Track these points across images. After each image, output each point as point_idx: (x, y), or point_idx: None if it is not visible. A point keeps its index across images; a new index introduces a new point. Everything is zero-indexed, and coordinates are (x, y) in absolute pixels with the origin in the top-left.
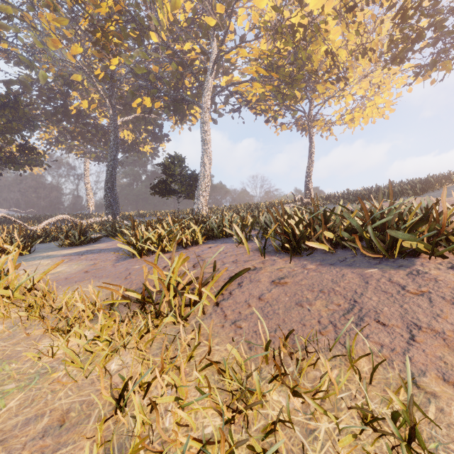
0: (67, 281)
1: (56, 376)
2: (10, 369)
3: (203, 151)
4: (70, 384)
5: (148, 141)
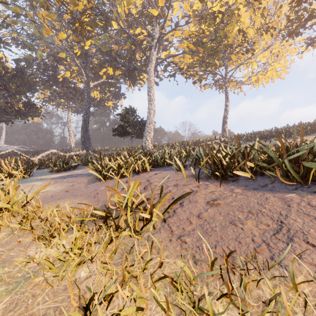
0: (53, 198)
1: (37, 280)
2: (3, 273)
3: (149, 104)
4: (47, 290)
5: (111, 98)
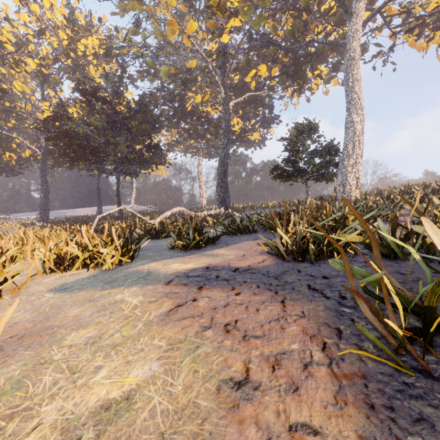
0: None
1: None
2: None
3: (349, 107)
4: None
5: (257, 127)
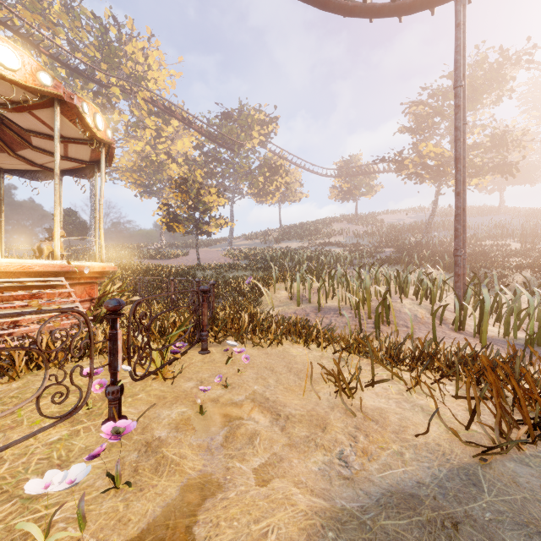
0: None
1: None
2: None
3: (93, 210)
4: None
5: None
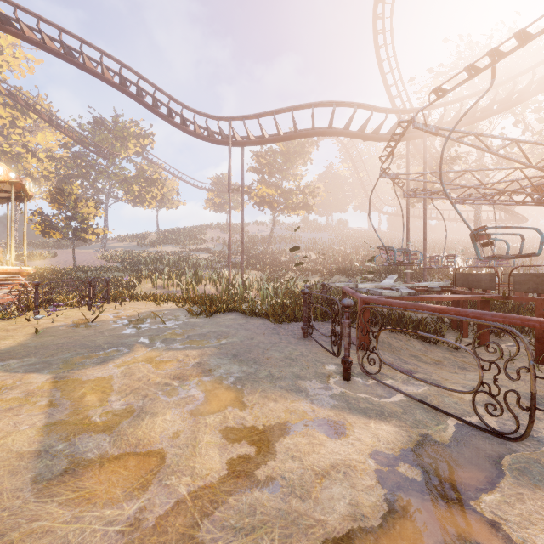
0: None
1: None
2: None
3: None
4: None
5: None
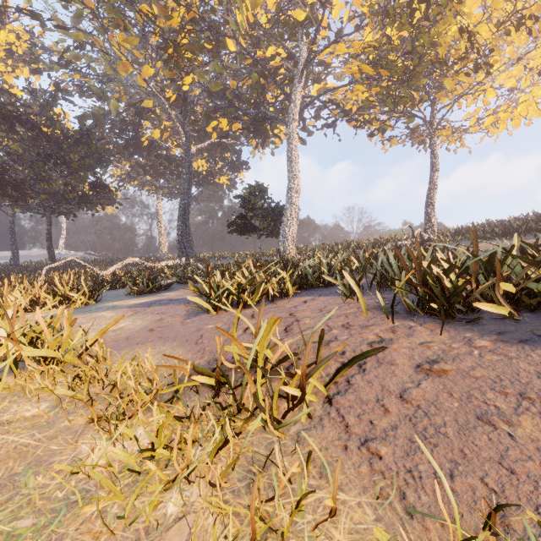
0: (128, 342)
1: (88, 512)
2: (33, 486)
3: (289, 178)
4: (105, 536)
5: (225, 171)
